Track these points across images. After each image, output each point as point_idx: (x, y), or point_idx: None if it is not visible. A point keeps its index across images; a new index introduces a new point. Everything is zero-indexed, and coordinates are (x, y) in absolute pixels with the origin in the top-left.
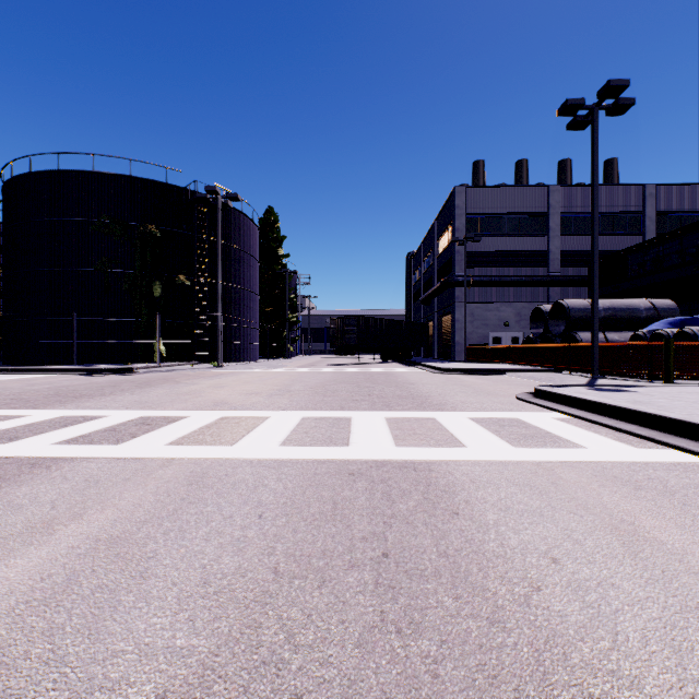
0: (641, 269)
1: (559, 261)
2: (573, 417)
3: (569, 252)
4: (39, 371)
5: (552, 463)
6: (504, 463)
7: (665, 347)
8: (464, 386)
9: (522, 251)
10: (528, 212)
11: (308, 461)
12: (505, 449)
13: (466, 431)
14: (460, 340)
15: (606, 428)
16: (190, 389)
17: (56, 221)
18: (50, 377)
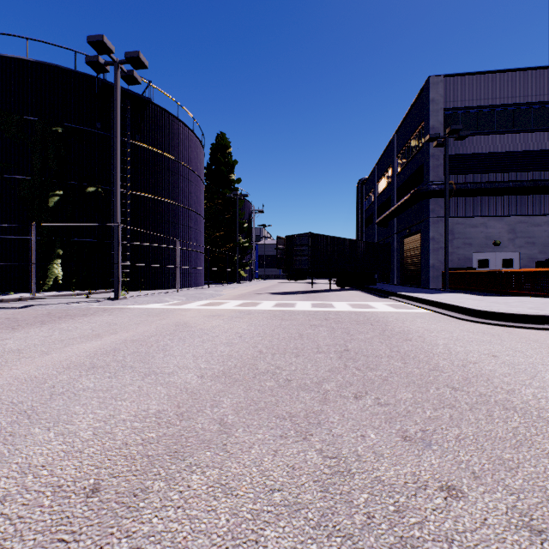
0: None
1: None
2: None
3: None
4: None
5: None
6: None
7: None
8: None
9: (517, 152)
10: (525, 102)
11: None
12: None
13: None
14: (436, 263)
15: None
16: None
17: None
18: None
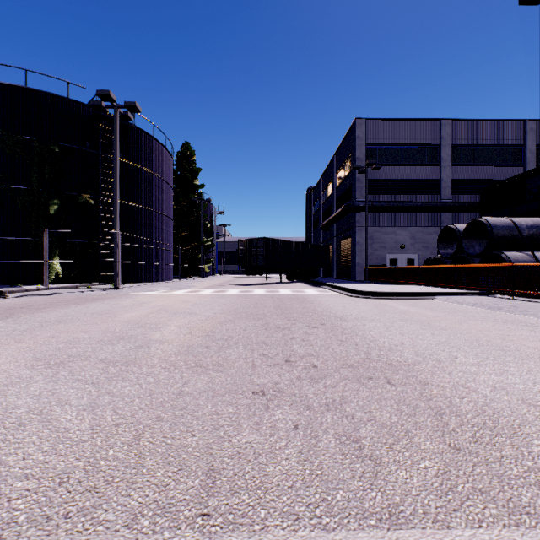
0: None
1: (450, 189)
2: None
3: (459, 181)
4: None
5: None
6: None
7: None
8: (423, 324)
9: (417, 179)
10: (421, 143)
11: None
12: None
13: None
14: (360, 261)
15: None
16: None
17: None
18: None
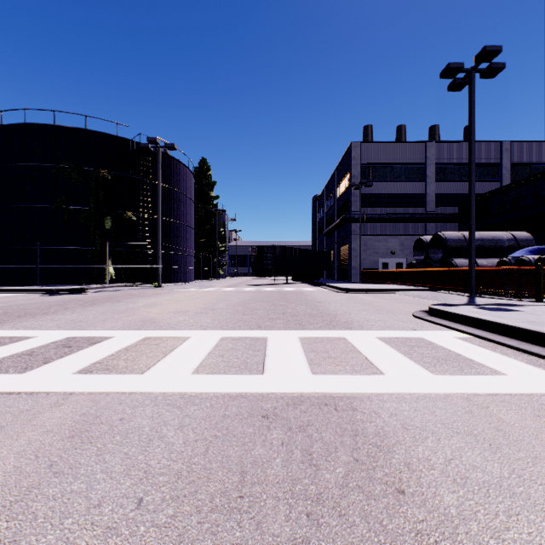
0: (501, 208)
1: (434, 202)
2: (473, 336)
3: (442, 195)
4: (5, 291)
5: (481, 397)
6: (430, 397)
7: (536, 271)
8: (364, 304)
9: (405, 194)
10: (409, 163)
11: (219, 396)
12: (424, 377)
13: (379, 354)
14: (356, 265)
15: (511, 349)
16: (127, 307)
17: (23, 166)
18: (11, 296)
